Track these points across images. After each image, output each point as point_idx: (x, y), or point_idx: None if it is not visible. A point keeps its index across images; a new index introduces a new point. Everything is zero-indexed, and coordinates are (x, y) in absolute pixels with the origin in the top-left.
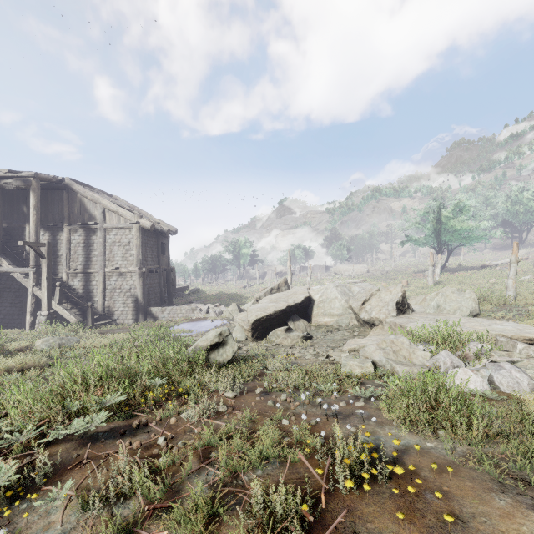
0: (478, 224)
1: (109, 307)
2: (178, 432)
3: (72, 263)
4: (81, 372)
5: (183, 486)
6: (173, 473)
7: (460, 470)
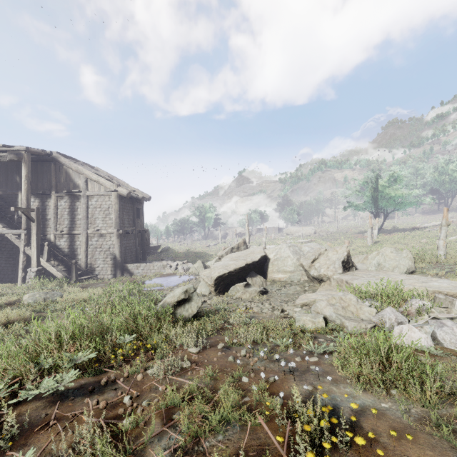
0: (410, 192)
1: (91, 264)
2: (143, 390)
3: (58, 225)
4: (54, 331)
5: (145, 451)
6: (136, 436)
7: (418, 435)
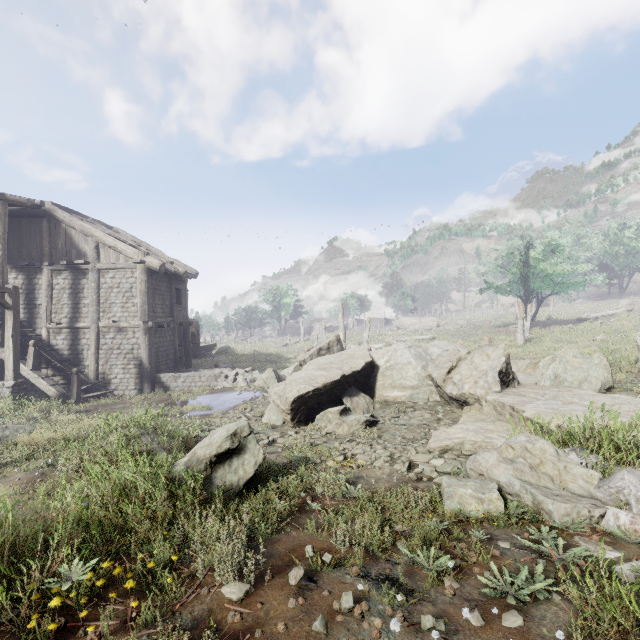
0: (576, 267)
1: (104, 373)
2: None
3: (54, 315)
4: None
5: None
6: None
7: None
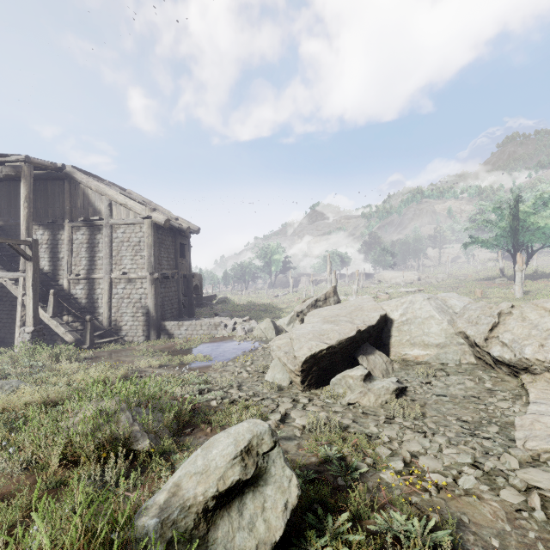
0: None
1: (116, 321)
2: None
3: (74, 267)
4: None
5: None
6: None
7: None
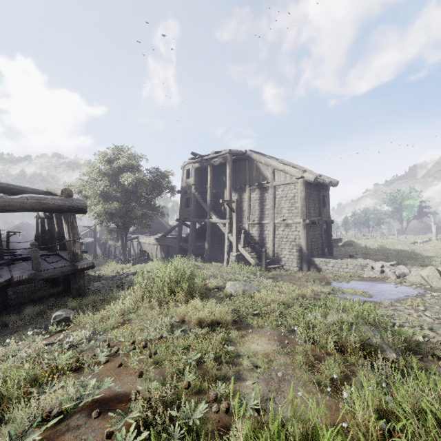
0: None
1: (277, 253)
2: None
3: (251, 216)
4: None
5: None
6: None
7: None
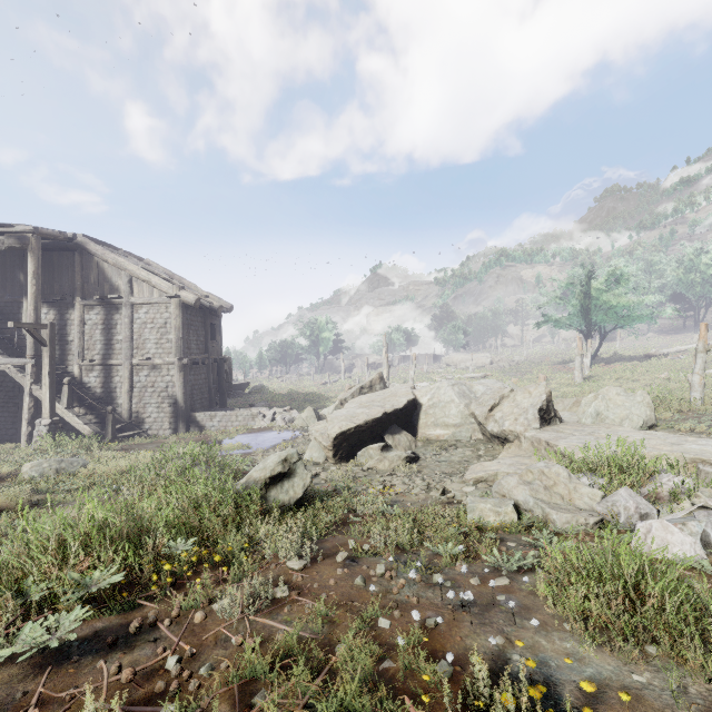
0: (642, 299)
1: (138, 412)
2: (204, 642)
3: (86, 351)
4: (51, 535)
5: None
6: None
7: None
